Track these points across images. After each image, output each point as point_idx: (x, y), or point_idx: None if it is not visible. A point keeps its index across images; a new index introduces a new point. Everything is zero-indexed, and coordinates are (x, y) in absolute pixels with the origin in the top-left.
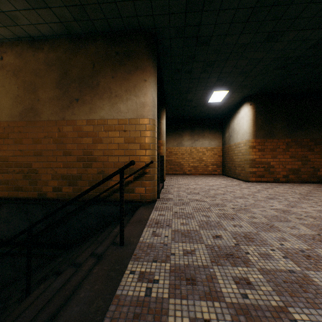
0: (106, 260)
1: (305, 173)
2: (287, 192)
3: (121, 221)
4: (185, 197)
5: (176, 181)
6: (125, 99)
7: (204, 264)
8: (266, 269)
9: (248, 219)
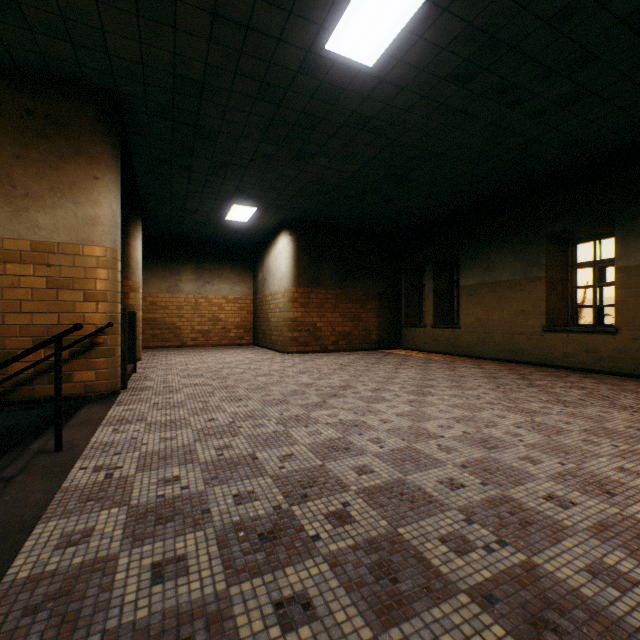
0: (36, 467)
1: (358, 338)
2: (327, 364)
3: (58, 414)
4: (178, 382)
5: (164, 359)
6: (50, 205)
7: (185, 444)
8: (254, 435)
9: (261, 398)
